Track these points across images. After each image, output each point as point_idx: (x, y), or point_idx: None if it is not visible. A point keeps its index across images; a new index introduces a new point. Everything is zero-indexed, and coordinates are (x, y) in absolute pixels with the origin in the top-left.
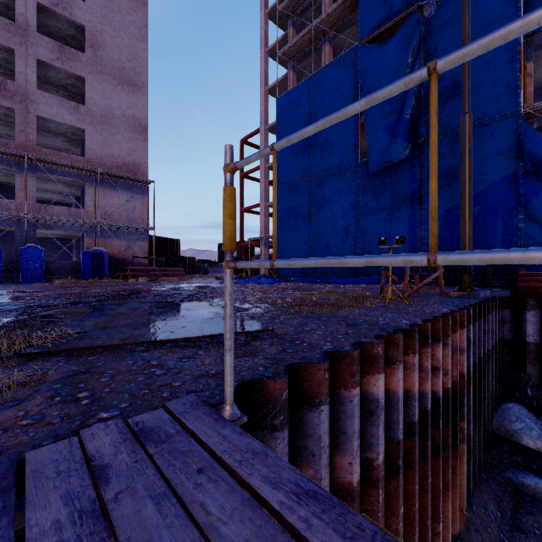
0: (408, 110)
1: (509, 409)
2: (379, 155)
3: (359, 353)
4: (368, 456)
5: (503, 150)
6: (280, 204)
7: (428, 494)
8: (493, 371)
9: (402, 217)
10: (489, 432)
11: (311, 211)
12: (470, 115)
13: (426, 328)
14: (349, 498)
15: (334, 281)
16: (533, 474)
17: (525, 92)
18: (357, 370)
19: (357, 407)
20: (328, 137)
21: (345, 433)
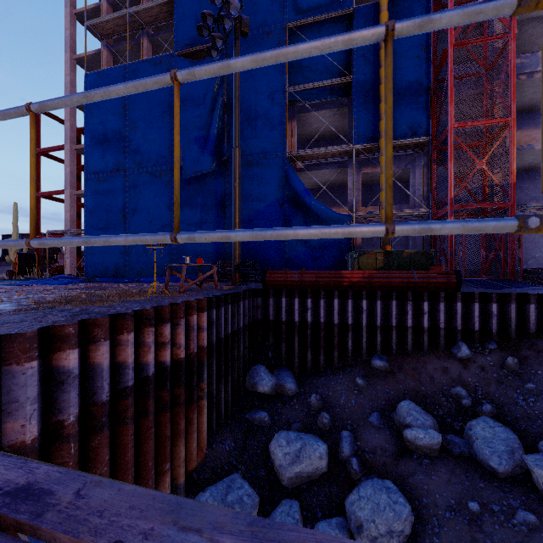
0: (214, 130)
1: (255, 369)
2: (191, 164)
3: (36, 333)
4: (60, 419)
5: (277, 180)
6: (90, 195)
7: (151, 442)
8: (246, 343)
9: (211, 223)
10: (241, 389)
11: (126, 207)
12: (239, 149)
13: (148, 312)
14: (22, 455)
15: (144, 280)
16: (261, 410)
17: (291, 141)
18: (33, 347)
19: (33, 378)
20: (144, 134)
21: (18, 401)
